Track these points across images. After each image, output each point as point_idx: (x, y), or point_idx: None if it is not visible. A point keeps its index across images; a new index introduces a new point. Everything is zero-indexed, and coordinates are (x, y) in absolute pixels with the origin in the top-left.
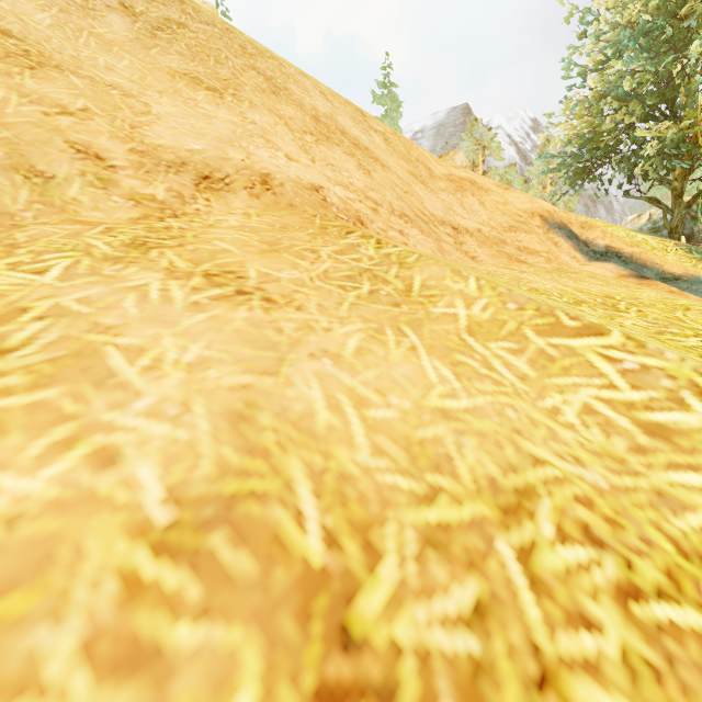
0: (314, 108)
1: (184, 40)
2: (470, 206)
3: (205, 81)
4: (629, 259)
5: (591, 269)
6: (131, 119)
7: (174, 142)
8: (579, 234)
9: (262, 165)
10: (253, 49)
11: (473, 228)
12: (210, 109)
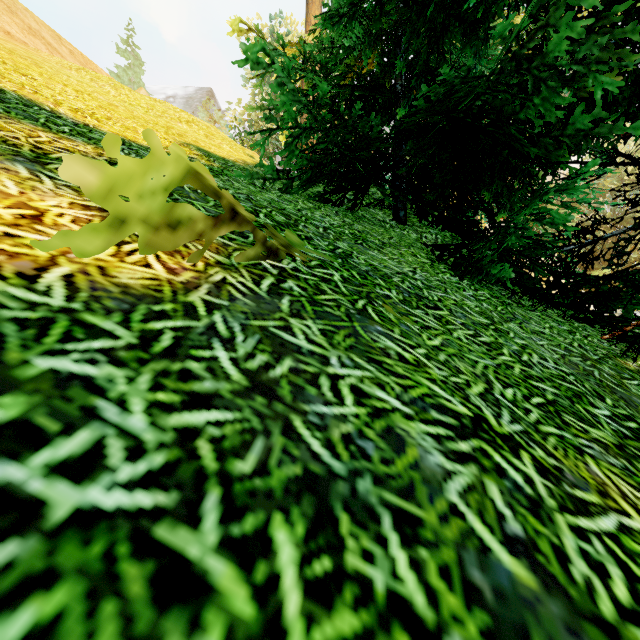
0: (30, 24)
1: None
2: None
3: None
4: None
5: None
6: None
7: None
8: None
9: (8, 30)
10: None
11: None
12: None
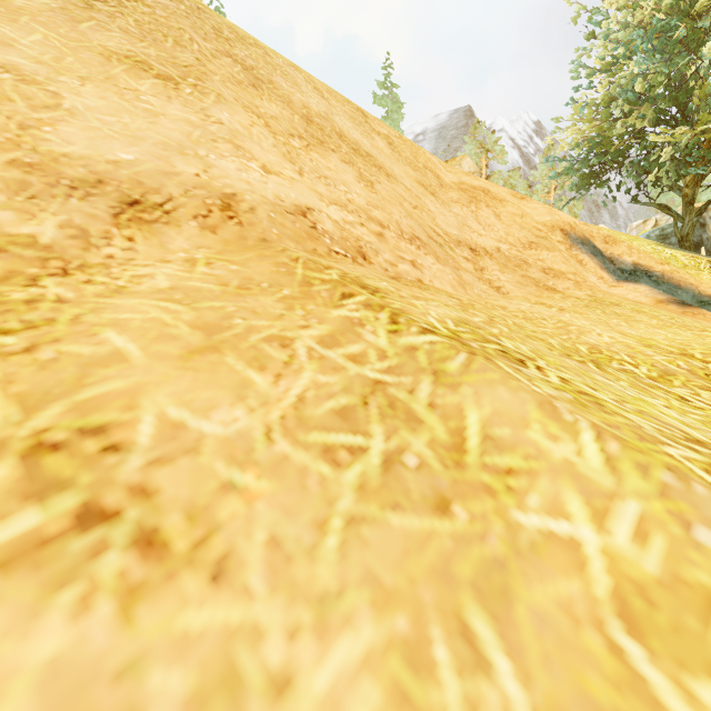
0: (305, 105)
1: (134, 14)
2: (485, 220)
3: (156, 67)
4: (660, 279)
5: (622, 292)
6: (23, 114)
7: (91, 149)
8: (603, 249)
9: (226, 181)
10: (232, 34)
11: (491, 247)
12: (156, 103)
